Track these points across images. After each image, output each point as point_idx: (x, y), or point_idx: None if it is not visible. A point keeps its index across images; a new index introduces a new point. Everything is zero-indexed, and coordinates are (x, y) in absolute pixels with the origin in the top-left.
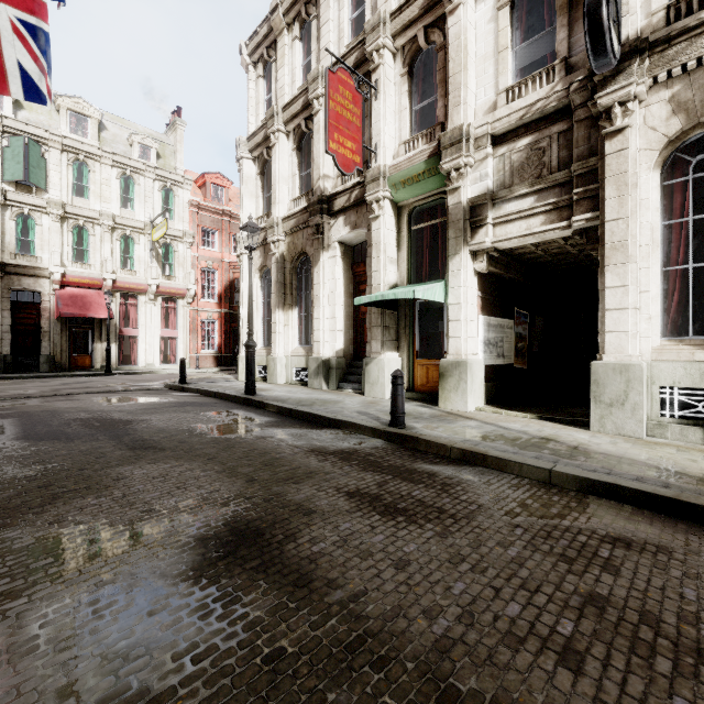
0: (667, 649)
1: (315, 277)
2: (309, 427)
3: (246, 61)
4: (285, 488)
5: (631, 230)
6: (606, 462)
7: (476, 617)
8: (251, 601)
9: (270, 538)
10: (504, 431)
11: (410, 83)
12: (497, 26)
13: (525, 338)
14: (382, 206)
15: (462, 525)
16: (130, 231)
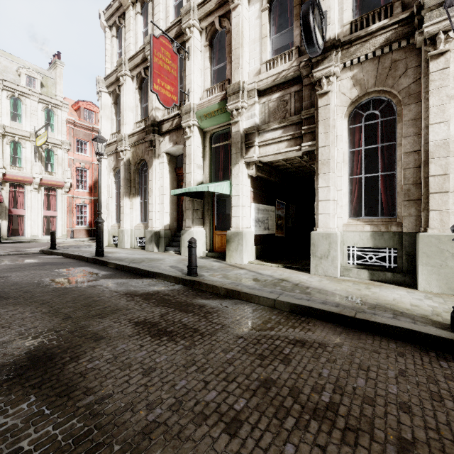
0: (296, 411)
1: (149, 176)
2: (133, 277)
3: (104, 24)
4: (90, 322)
5: (332, 153)
6: (310, 293)
7: (183, 404)
8: (15, 412)
9: (58, 360)
10: (259, 276)
11: (211, 51)
12: (261, 22)
13: (283, 218)
14: (192, 130)
15: (205, 339)
16: (18, 138)
